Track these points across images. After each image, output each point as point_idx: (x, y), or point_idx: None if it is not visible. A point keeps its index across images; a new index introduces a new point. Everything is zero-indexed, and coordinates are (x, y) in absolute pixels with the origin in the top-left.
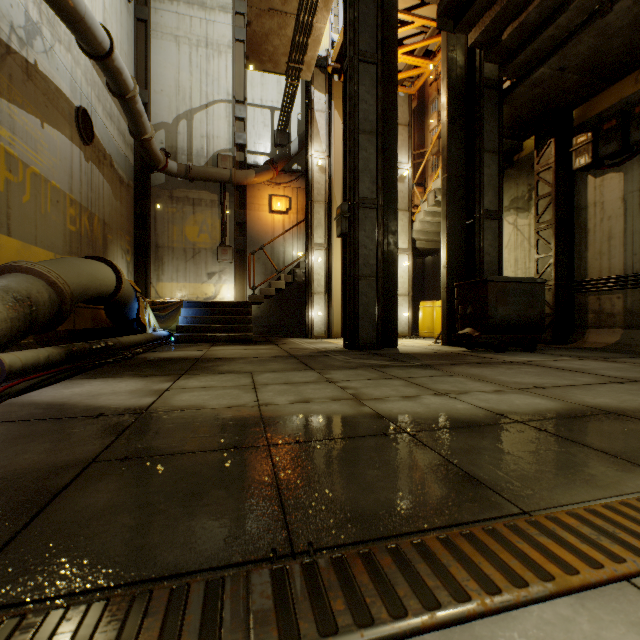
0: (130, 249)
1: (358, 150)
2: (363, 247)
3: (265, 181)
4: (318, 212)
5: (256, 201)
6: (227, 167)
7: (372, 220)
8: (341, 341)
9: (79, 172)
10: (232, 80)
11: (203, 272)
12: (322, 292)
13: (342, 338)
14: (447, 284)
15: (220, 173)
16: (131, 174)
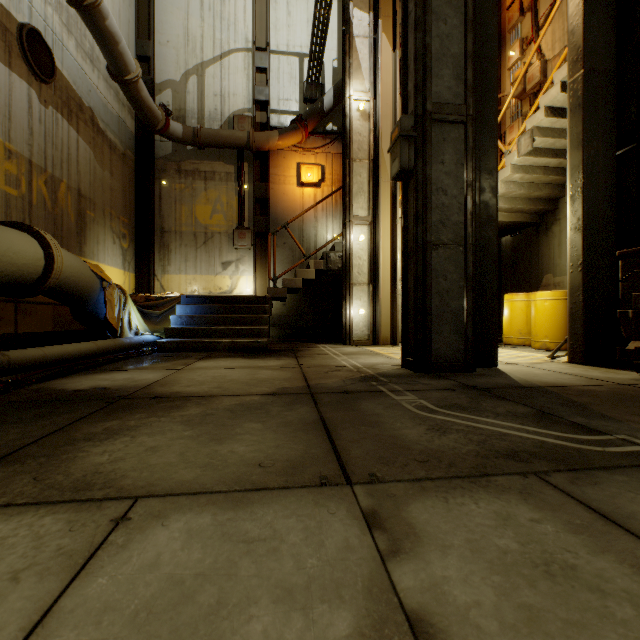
0: (128, 233)
1: (431, 19)
2: (440, 192)
3: (292, 146)
4: (359, 174)
5: (281, 172)
6: (245, 130)
7: (456, 144)
8: (393, 351)
9: (27, 116)
10: (252, 23)
11: (217, 261)
12: (364, 282)
13: (392, 345)
14: (583, 258)
15: (235, 136)
16: (129, 142)
